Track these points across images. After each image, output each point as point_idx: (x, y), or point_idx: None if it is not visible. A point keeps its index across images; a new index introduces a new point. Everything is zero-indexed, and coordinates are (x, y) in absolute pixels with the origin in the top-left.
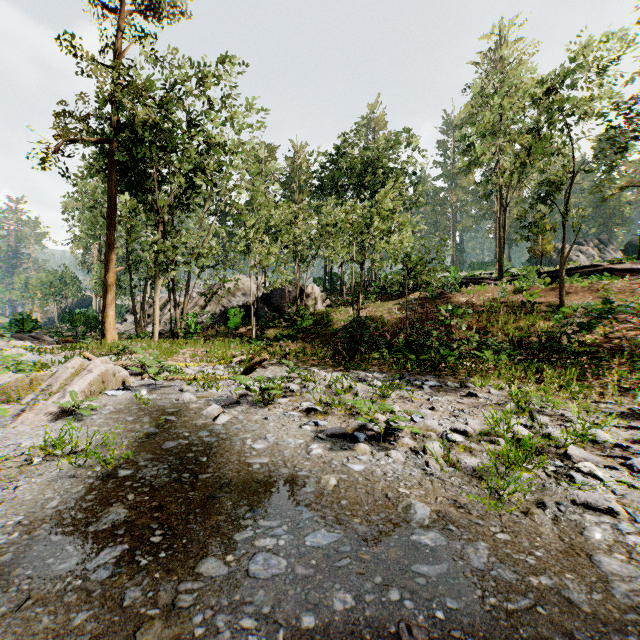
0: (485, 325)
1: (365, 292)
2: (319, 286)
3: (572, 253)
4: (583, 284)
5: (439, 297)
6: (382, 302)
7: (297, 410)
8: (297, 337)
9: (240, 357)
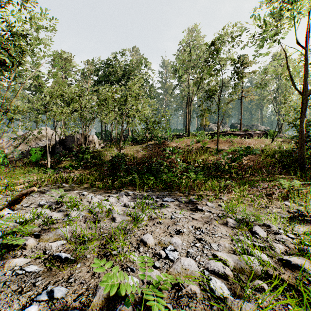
0: (186, 158)
1: (124, 140)
2: (99, 137)
3: (213, 127)
4: (224, 139)
5: (162, 143)
6: (133, 146)
7: (41, 259)
8: (81, 166)
9: (26, 184)
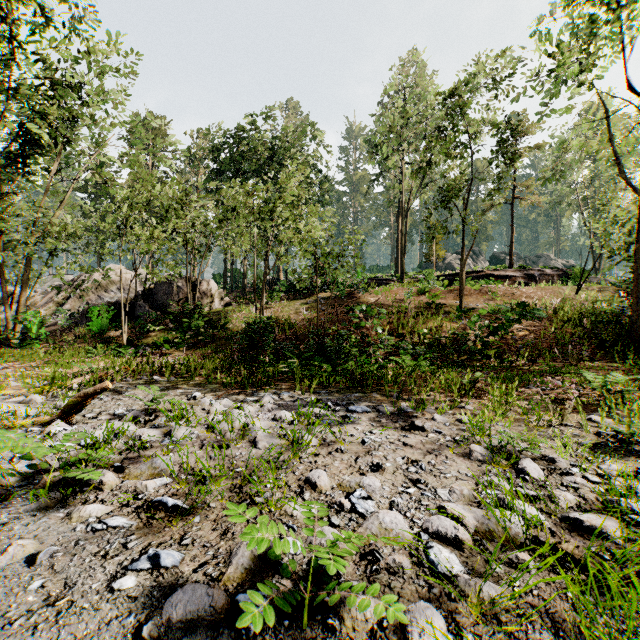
0: (396, 326)
1: (270, 290)
2: (220, 283)
3: (454, 261)
4: (475, 287)
5: (348, 297)
6: (289, 301)
7: (131, 507)
8: (186, 342)
9: (86, 376)
